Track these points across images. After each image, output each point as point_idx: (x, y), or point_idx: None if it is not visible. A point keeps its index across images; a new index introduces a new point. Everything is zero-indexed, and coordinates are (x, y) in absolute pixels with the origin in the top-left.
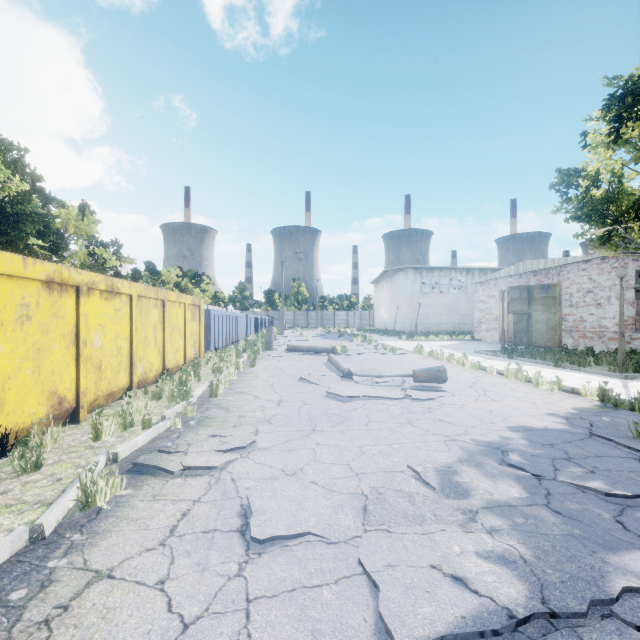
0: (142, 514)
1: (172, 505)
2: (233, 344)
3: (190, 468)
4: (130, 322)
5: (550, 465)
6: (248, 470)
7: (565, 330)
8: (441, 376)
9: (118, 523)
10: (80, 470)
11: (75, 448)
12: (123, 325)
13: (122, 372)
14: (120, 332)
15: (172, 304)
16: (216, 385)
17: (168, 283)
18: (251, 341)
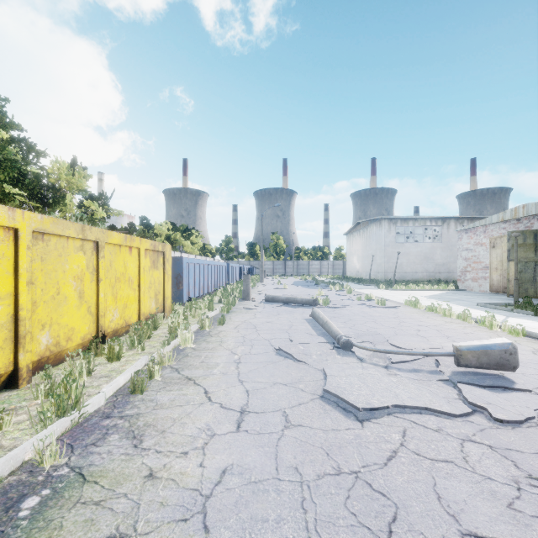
0: None
1: None
2: (212, 292)
3: None
4: (15, 271)
5: None
6: None
7: None
8: (509, 360)
9: None
10: None
11: None
12: None
13: None
14: None
15: (116, 248)
16: (142, 373)
17: (160, 236)
18: (230, 289)
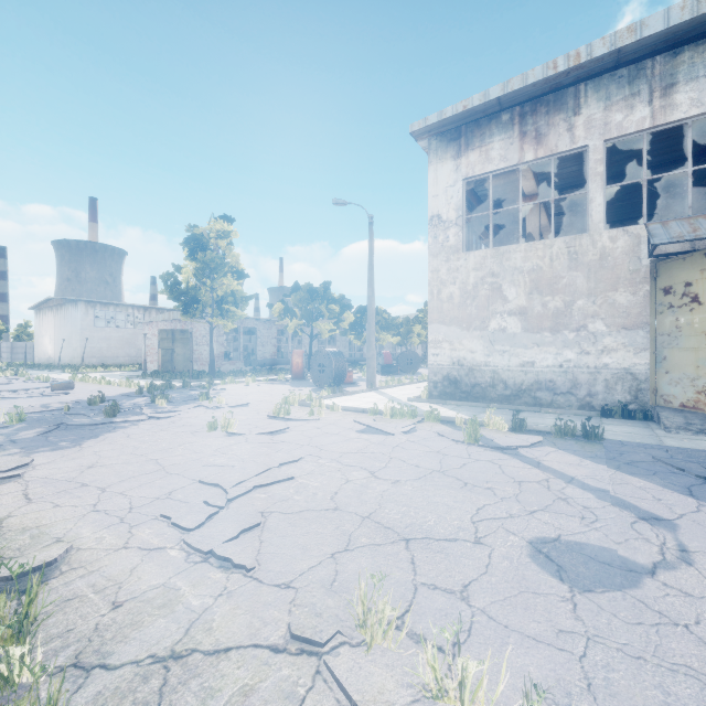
0: None
1: None
2: None
3: None
4: None
5: None
6: None
7: (194, 360)
8: (71, 386)
9: None
10: None
11: None
12: None
13: None
14: None
15: None
16: None
17: None
18: None
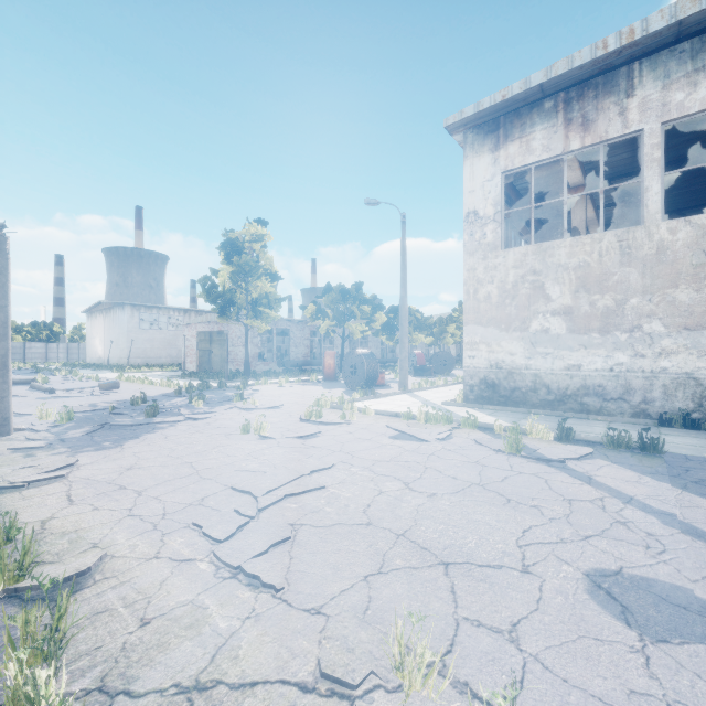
0: None
1: None
2: None
3: None
4: None
5: None
6: None
7: (230, 361)
8: (116, 386)
9: None
10: None
11: None
12: None
13: None
14: None
15: None
16: None
17: None
18: None
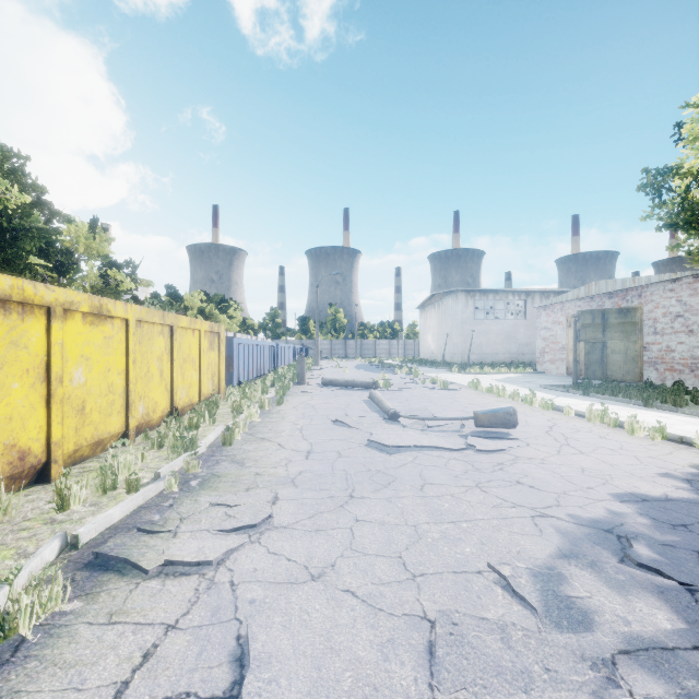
0: (81, 654)
1: (132, 635)
2: (261, 377)
3: (173, 563)
4: (126, 352)
5: (698, 564)
6: (256, 566)
7: (648, 361)
8: (510, 420)
9: (38, 674)
10: (22, 562)
11: (30, 522)
12: (116, 356)
13: (115, 414)
14: (112, 365)
15: (183, 331)
16: (231, 430)
17: (191, 309)
18: (282, 373)
